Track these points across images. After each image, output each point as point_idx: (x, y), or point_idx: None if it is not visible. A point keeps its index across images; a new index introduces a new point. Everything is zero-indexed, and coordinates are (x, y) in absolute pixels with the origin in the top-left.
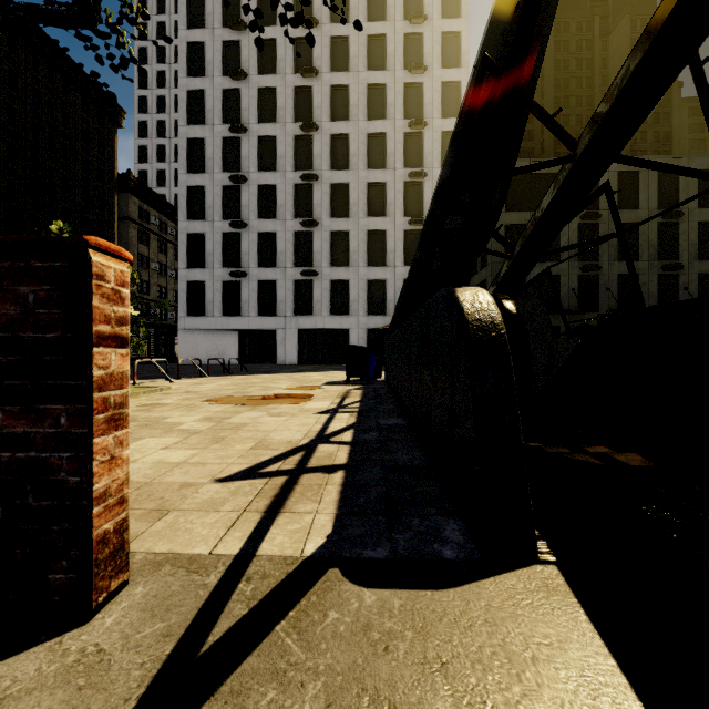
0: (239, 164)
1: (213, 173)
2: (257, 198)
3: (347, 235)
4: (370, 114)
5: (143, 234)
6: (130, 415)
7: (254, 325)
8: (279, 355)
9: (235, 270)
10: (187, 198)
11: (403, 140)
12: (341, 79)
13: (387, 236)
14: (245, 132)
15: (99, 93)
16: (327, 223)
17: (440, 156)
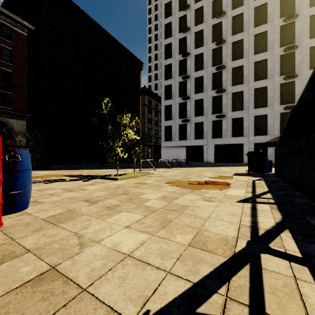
0: (186, 70)
1: (175, 77)
2: (194, 84)
3: (241, 93)
4: (256, 24)
5: (149, 110)
6: (127, 190)
7: (192, 143)
8: (204, 157)
9: (184, 119)
10: (165, 91)
11: (279, 31)
12: (238, 11)
13: (267, 89)
14: (188, 55)
15: (135, 58)
16: (230, 89)
17: (308, 32)
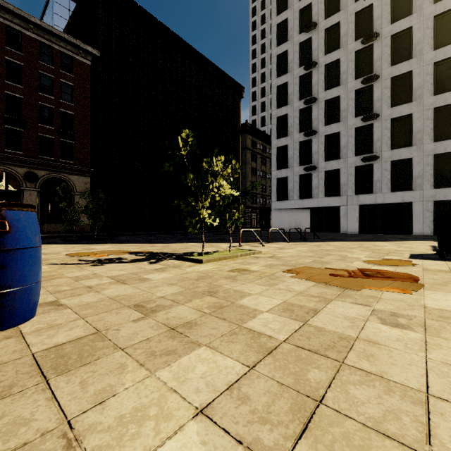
0: (311, 90)
1: (292, 103)
2: (324, 111)
3: (409, 118)
4: None
5: (253, 155)
6: (215, 284)
7: (321, 204)
8: (342, 225)
9: (308, 166)
10: (277, 125)
11: None
12: None
13: None
14: (315, 66)
15: (232, 82)
16: (387, 113)
17: None
